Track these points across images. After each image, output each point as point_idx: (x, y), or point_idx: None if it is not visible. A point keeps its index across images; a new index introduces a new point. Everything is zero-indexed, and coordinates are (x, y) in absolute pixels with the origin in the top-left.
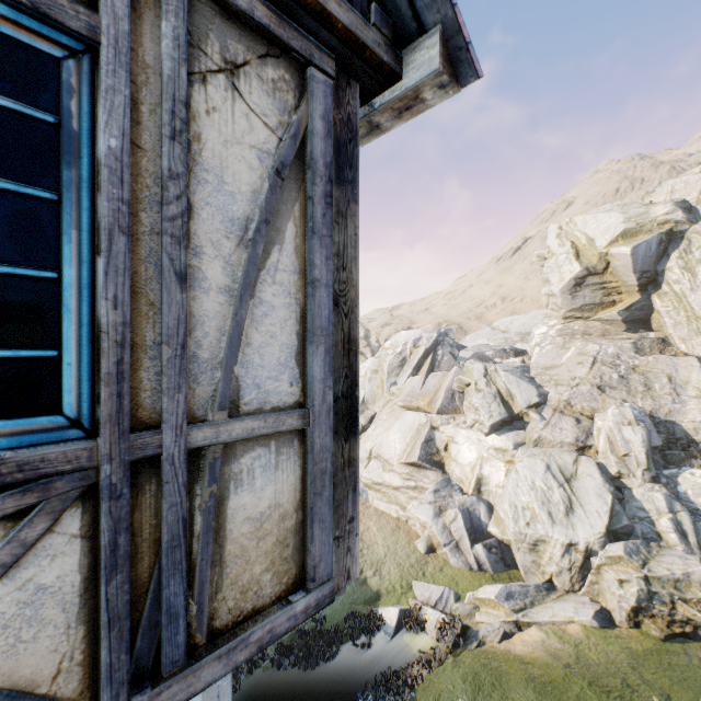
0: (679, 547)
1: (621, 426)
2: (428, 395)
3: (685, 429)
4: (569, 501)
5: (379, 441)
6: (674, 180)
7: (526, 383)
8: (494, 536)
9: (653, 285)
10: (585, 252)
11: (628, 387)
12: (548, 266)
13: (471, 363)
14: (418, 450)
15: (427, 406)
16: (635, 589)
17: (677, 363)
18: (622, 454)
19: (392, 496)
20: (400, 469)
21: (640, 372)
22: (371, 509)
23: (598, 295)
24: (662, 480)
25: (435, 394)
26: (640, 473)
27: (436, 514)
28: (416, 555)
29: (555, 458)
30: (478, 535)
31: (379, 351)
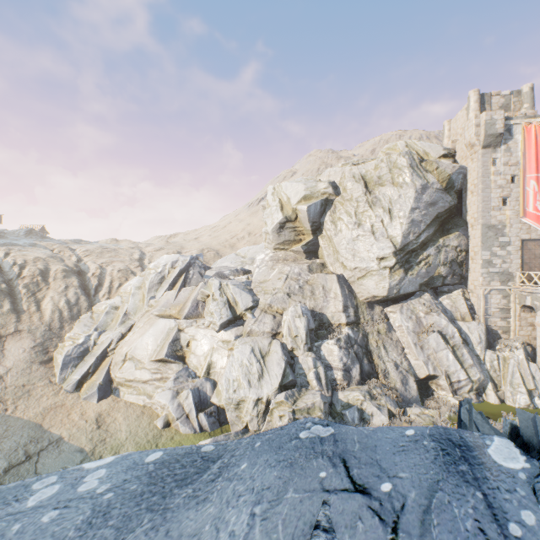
0: (317, 387)
1: (295, 318)
2: (180, 305)
3: (328, 317)
4: (261, 370)
5: (134, 346)
6: (330, 168)
7: (246, 293)
8: (215, 404)
9: (319, 230)
10: (286, 206)
11: (303, 293)
12: (266, 213)
13: (212, 279)
14: (166, 349)
15: (178, 314)
16: (287, 419)
17: (327, 278)
18: (294, 335)
19: (141, 389)
20: (150, 366)
21: (310, 284)
22: (122, 403)
23: (293, 235)
24: (314, 349)
25: (184, 304)
26: (303, 346)
27: (174, 396)
28: (154, 432)
29: (259, 343)
30: (204, 405)
31: (145, 270)
